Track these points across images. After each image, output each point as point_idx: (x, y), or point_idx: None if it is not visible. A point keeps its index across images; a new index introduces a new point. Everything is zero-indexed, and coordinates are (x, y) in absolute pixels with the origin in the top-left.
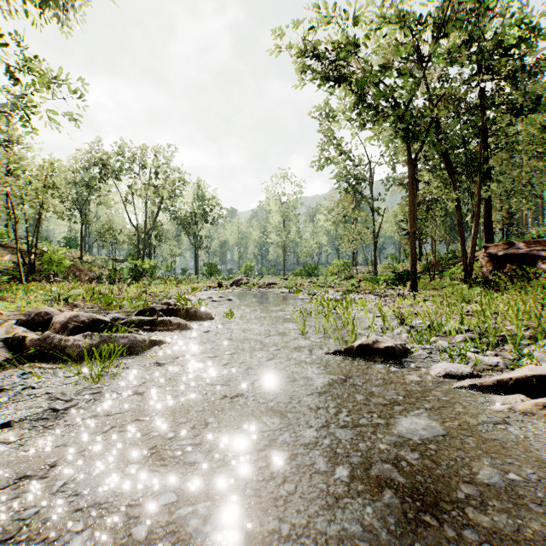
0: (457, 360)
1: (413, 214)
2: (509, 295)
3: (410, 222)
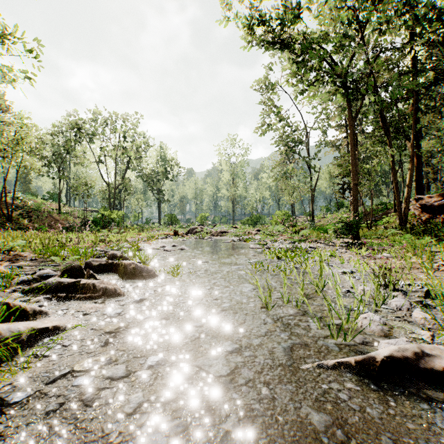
0: None
1: (355, 167)
2: None
3: (353, 175)
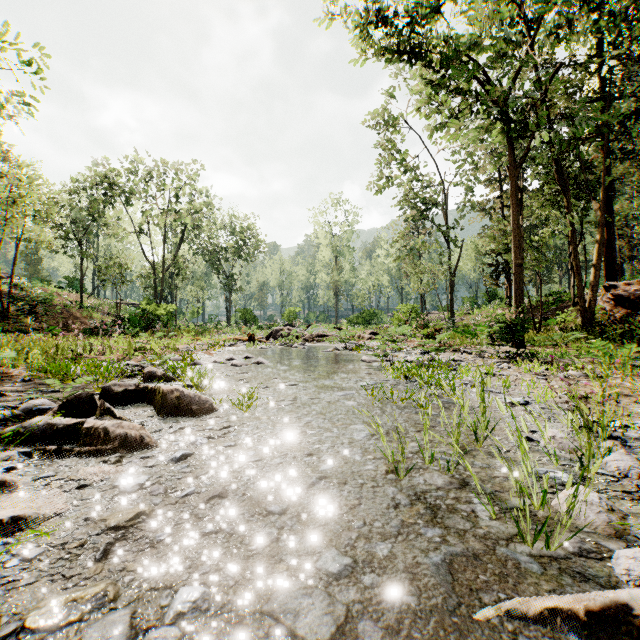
0: None
1: (518, 240)
2: None
3: (514, 251)
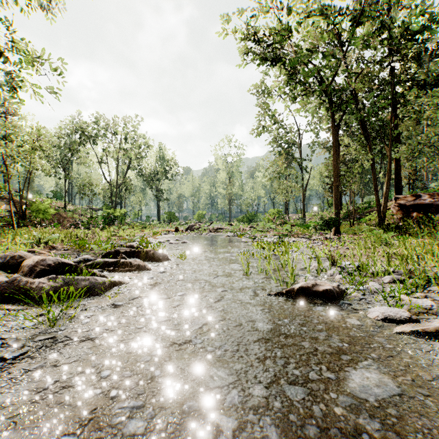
0: (391, 302)
1: (336, 171)
2: (418, 238)
3: (334, 177)
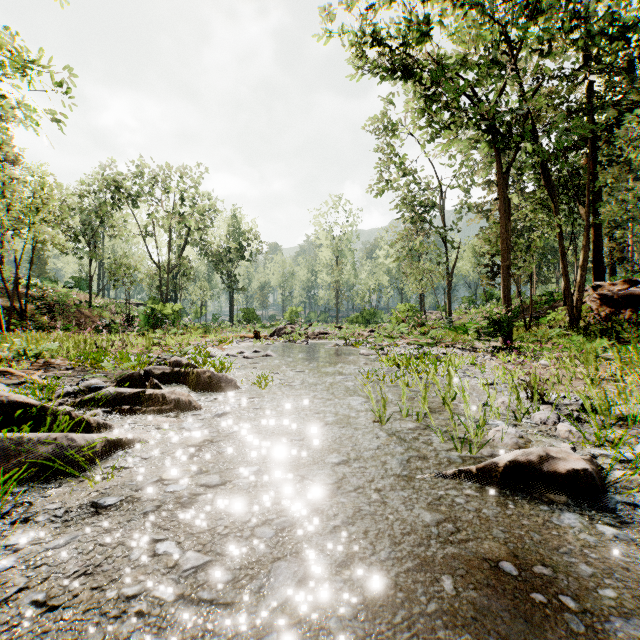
0: None
1: (507, 243)
2: None
3: (503, 253)
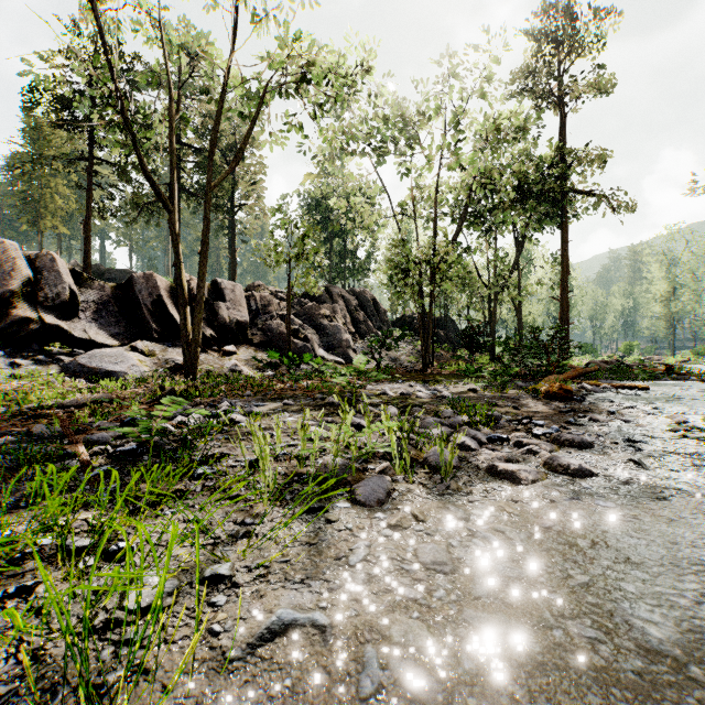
0: None
1: None
2: None
3: None
